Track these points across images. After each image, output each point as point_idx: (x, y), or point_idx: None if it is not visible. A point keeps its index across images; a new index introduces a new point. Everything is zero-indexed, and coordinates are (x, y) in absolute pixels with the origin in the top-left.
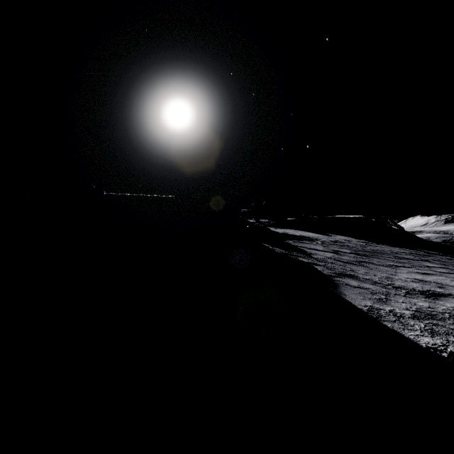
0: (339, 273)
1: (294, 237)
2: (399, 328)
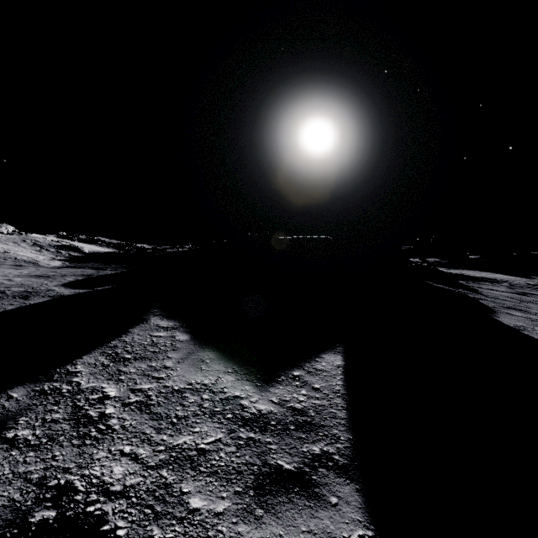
0: (506, 307)
1: (469, 278)
2: (534, 335)
